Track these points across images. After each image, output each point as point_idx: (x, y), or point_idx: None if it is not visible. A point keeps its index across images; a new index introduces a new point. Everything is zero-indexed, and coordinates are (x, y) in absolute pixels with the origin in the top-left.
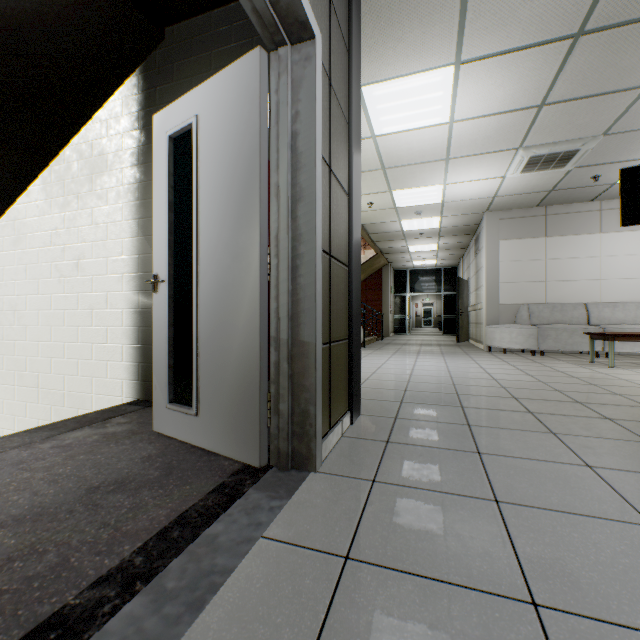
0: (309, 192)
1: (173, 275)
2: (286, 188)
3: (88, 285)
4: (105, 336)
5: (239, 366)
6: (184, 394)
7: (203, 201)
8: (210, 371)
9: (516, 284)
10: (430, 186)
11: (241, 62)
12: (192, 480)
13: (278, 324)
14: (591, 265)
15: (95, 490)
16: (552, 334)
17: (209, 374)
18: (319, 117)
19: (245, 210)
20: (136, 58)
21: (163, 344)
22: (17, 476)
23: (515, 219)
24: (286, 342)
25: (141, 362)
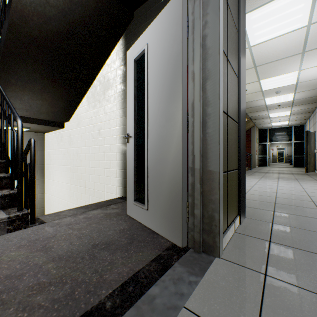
0: (214, 72)
1: (136, 133)
2: (198, 72)
3: (103, 142)
4: (109, 165)
5: (169, 184)
6: (141, 197)
7: (150, 90)
8: (154, 186)
9: None
10: (288, 73)
11: (170, 3)
12: (143, 249)
13: (193, 159)
14: None
15: (95, 246)
16: None
17: (153, 187)
18: (221, 21)
19: (173, 90)
20: (121, 30)
21: (131, 170)
22: (66, 231)
23: None
24: (198, 170)
25: (124, 178)
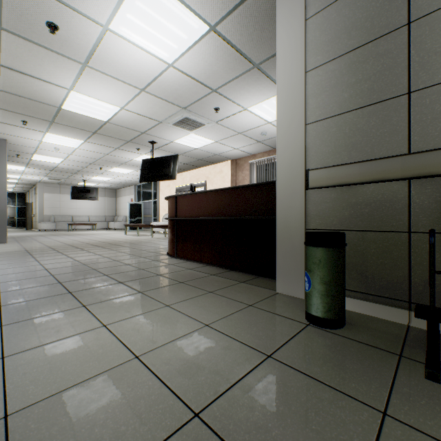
0: None
1: None
2: None
3: None
4: None
5: None
6: None
7: None
8: None
9: (51, 208)
10: (15, 175)
11: None
12: None
13: None
14: (75, 204)
15: None
16: (61, 224)
17: None
18: None
19: None
20: None
21: None
22: None
23: (50, 187)
24: None
25: None
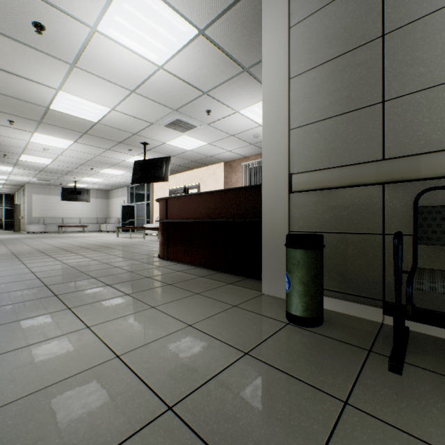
0: None
1: None
2: None
3: None
4: None
5: None
6: None
7: None
8: None
9: (40, 210)
10: (3, 176)
11: None
12: None
13: None
14: (65, 206)
15: None
16: (51, 227)
17: None
18: None
19: None
20: None
21: None
22: None
23: (39, 188)
24: None
25: None
